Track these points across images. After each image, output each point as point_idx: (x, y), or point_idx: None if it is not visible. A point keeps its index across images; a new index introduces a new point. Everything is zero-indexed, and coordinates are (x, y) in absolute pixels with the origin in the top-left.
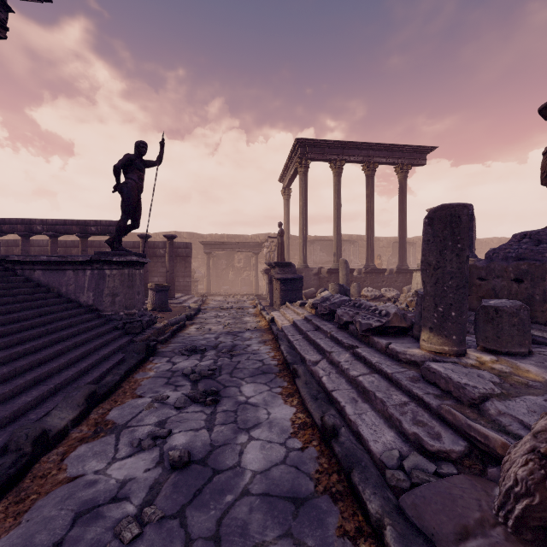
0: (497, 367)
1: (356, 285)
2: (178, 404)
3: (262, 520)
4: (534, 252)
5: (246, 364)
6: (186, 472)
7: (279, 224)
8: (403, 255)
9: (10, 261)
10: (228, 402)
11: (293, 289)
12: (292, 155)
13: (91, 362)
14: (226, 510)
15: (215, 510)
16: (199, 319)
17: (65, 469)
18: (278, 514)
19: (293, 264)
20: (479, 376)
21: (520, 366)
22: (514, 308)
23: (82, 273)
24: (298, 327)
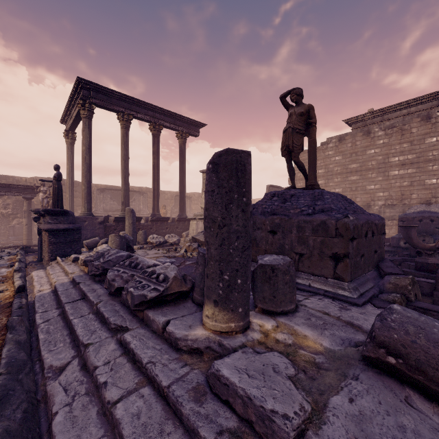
0: (280, 337)
1: (143, 232)
2: None
3: None
4: (283, 208)
5: None
6: None
7: (55, 166)
8: (183, 206)
9: None
10: None
11: (68, 241)
12: (75, 95)
13: None
14: None
15: None
16: None
17: None
18: None
19: (71, 212)
20: (275, 370)
21: (297, 330)
22: (286, 265)
23: None
24: (58, 296)
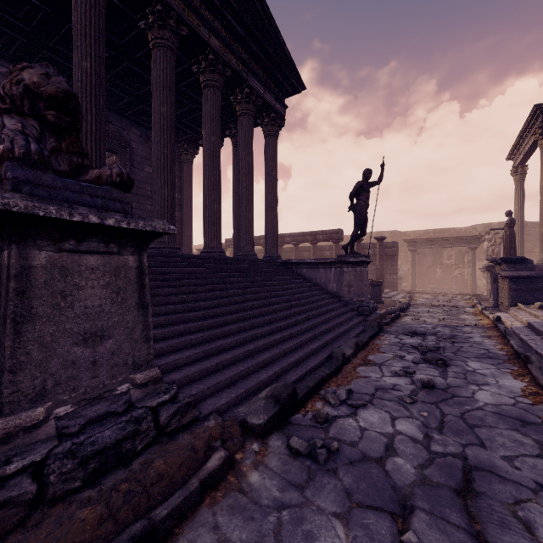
0: None
1: None
2: (414, 360)
3: (495, 420)
4: None
5: (469, 349)
6: (433, 391)
7: (506, 213)
8: None
9: (291, 263)
10: (456, 368)
11: (529, 289)
12: (528, 125)
13: (348, 327)
14: (466, 411)
15: (458, 409)
16: (411, 312)
17: (358, 373)
18: (507, 422)
19: (529, 259)
20: None
21: None
22: None
23: (329, 270)
24: (535, 329)
